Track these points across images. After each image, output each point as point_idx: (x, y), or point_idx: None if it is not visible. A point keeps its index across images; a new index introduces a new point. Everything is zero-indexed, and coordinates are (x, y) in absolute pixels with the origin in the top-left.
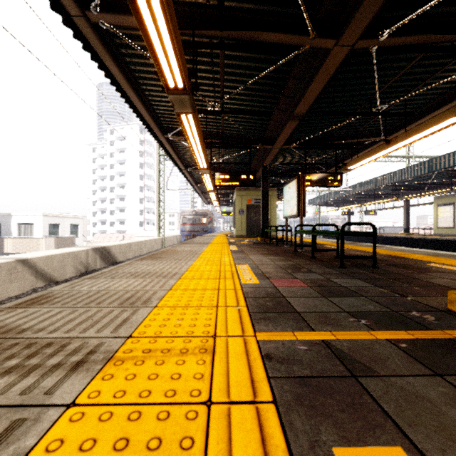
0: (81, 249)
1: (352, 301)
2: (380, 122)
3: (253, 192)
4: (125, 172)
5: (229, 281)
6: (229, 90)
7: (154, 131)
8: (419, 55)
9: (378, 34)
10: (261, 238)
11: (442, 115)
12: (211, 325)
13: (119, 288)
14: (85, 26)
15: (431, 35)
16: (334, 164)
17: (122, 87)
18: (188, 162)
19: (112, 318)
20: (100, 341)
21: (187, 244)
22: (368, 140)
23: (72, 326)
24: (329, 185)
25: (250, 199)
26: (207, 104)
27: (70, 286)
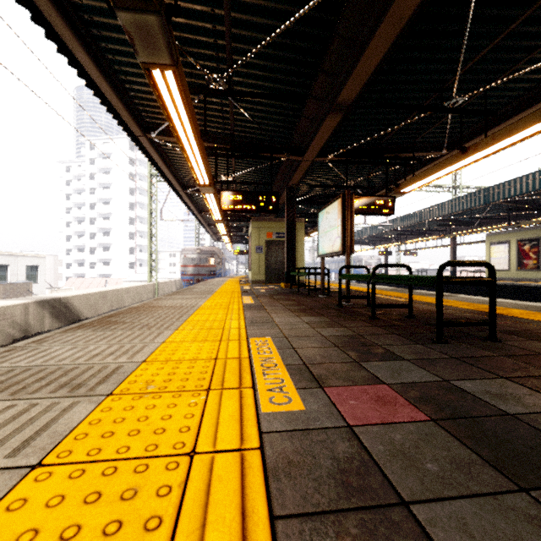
0: (15, 302)
1: None
2: (447, 126)
3: (274, 224)
4: (110, 199)
5: (231, 399)
6: (240, 58)
7: (129, 126)
8: (527, 11)
9: None
10: (285, 284)
11: None
12: None
13: None
14: None
15: None
16: (376, 190)
17: (59, 34)
18: (187, 182)
19: None
20: None
21: (180, 293)
22: (426, 154)
23: None
24: (378, 213)
25: (270, 232)
26: (206, 77)
27: None
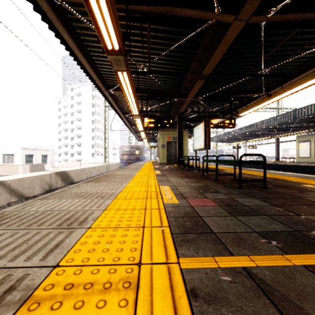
0: (46, 173)
1: (257, 219)
2: (262, 81)
3: (171, 132)
4: (81, 118)
5: (154, 200)
6: (154, 56)
7: (99, 87)
8: (294, 31)
9: (267, 11)
10: (177, 165)
11: (310, 75)
12: (137, 250)
13: (62, 209)
14: (42, 1)
15: (305, 14)
16: (228, 113)
17: (75, 53)
18: (125, 111)
19: (47, 241)
20: (25, 272)
21: (124, 169)
22: (253, 95)
23: (5, 252)
24: (226, 127)
25: (169, 137)
26: (138, 66)
27: (22, 206)
